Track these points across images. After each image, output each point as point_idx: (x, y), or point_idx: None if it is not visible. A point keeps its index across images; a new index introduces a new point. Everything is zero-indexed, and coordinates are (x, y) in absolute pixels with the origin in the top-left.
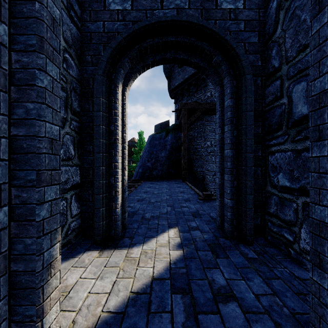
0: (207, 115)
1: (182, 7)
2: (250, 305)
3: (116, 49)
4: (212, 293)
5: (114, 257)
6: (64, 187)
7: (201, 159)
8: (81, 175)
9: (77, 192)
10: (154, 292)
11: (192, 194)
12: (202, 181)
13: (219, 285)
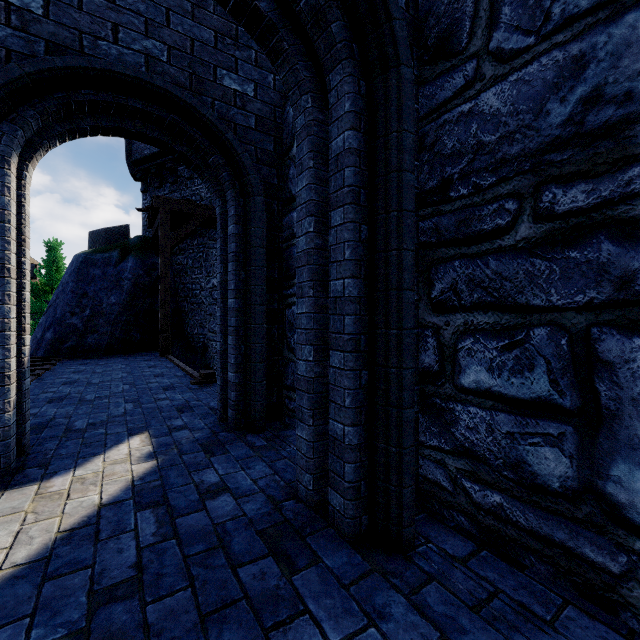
0: (213, 228)
1: (157, 56)
2: (245, 491)
3: (7, 89)
4: (199, 494)
5: (6, 501)
6: None
7: (200, 310)
8: None
9: None
10: (105, 519)
11: (180, 377)
12: (202, 352)
13: (210, 484)
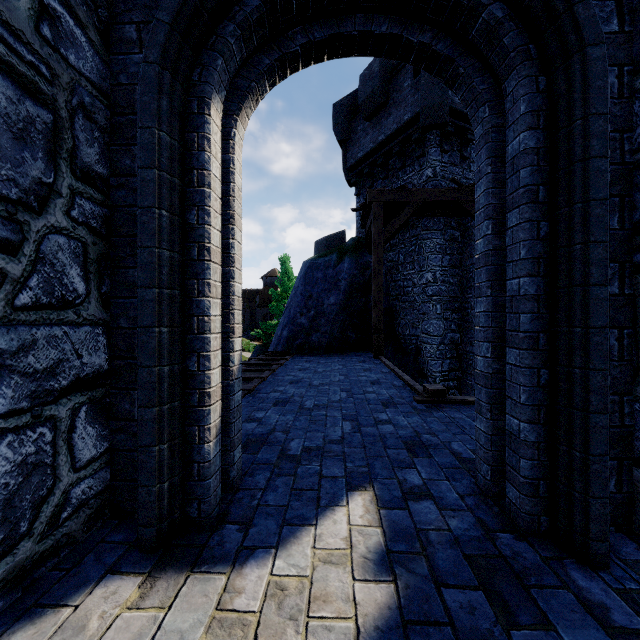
0: (427, 216)
1: None
2: None
3: None
4: None
5: (181, 606)
6: (46, 387)
7: (412, 309)
8: (112, 349)
9: (96, 398)
10: None
11: (398, 388)
12: (414, 355)
13: None
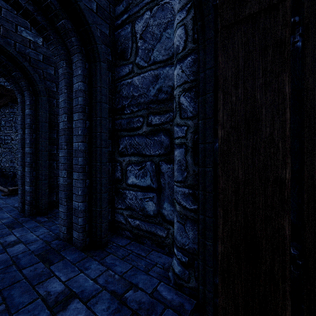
0: None
1: None
2: (31, 241)
3: None
4: (3, 246)
5: None
6: None
7: (11, 152)
8: None
9: None
10: None
11: None
12: (12, 178)
13: (10, 241)
